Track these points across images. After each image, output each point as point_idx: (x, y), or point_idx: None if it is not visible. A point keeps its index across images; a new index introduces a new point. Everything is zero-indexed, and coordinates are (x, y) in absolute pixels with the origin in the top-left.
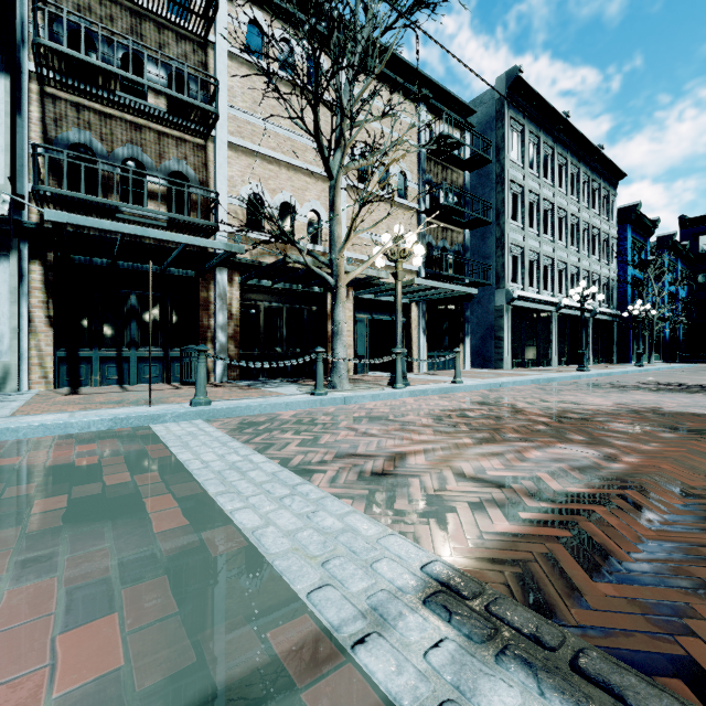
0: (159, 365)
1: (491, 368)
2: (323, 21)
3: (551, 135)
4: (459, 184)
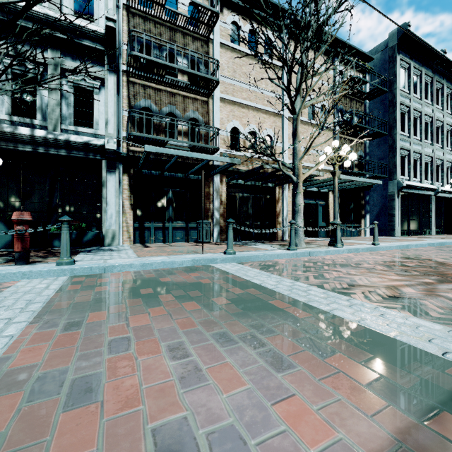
0: (183, 232)
1: (384, 236)
2: (274, 14)
3: (430, 68)
4: (361, 110)
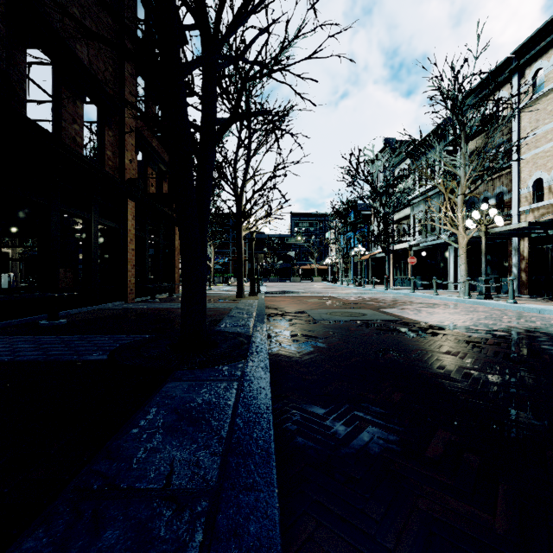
0: None
1: None
2: None
3: None
4: None
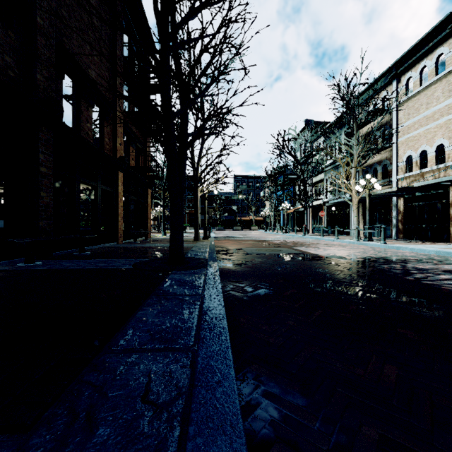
0: None
1: None
2: (446, 25)
3: None
4: None
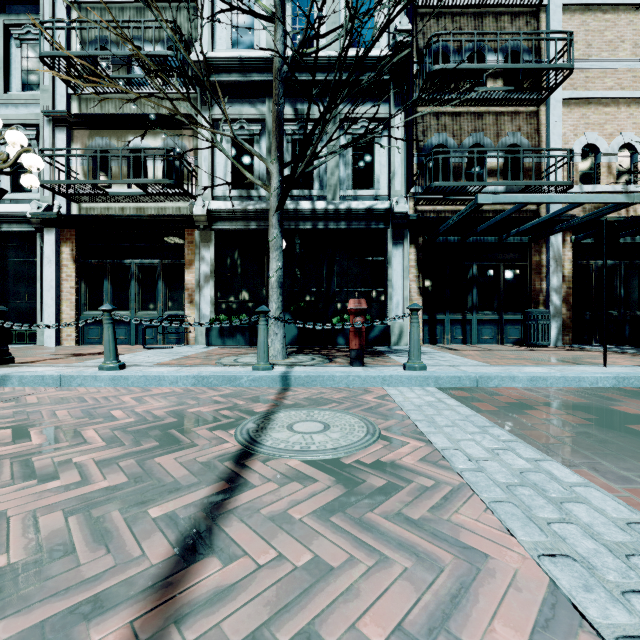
0: (493, 328)
1: None
2: None
3: None
4: None
